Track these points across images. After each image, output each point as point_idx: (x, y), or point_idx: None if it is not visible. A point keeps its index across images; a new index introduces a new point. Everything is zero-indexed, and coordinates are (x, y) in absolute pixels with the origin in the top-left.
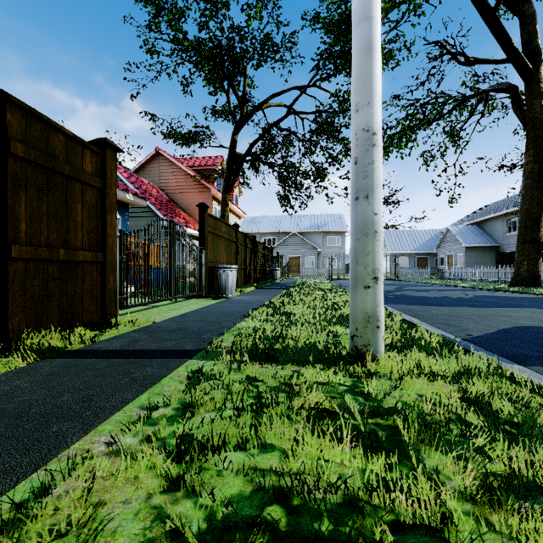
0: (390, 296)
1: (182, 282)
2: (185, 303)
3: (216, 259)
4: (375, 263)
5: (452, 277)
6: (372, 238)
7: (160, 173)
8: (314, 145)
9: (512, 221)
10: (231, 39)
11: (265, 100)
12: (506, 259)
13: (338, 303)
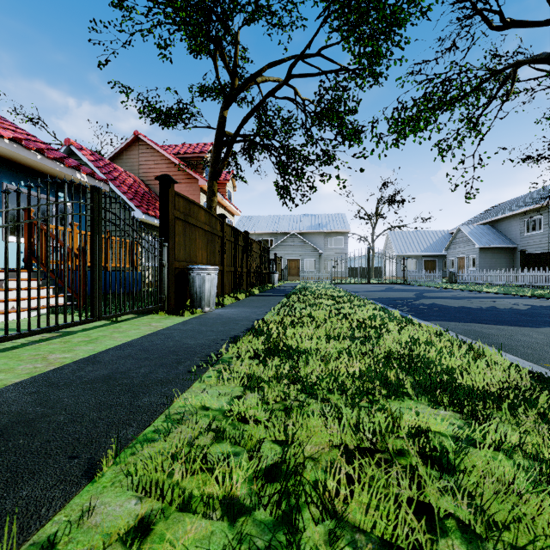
0: (422, 307)
1: None
2: (128, 324)
3: (190, 257)
4: None
5: (467, 280)
6: None
7: (140, 161)
8: (320, 117)
9: (530, 220)
10: None
11: (261, 70)
12: (532, 260)
13: (364, 320)
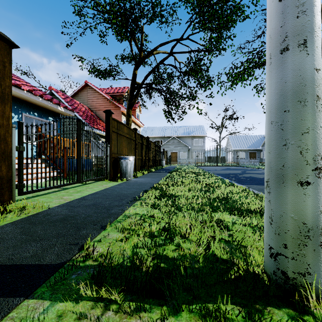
0: (242, 178)
1: (101, 167)
2: (92, 185)
3: (120, 151)
4: (317, 146)
5: None
6: (312, 107)
7: (88, 97)
8: (188, 75)
9: None
10: (132, 2)
11: (156, 47)
12: None
13: (209, 184)
